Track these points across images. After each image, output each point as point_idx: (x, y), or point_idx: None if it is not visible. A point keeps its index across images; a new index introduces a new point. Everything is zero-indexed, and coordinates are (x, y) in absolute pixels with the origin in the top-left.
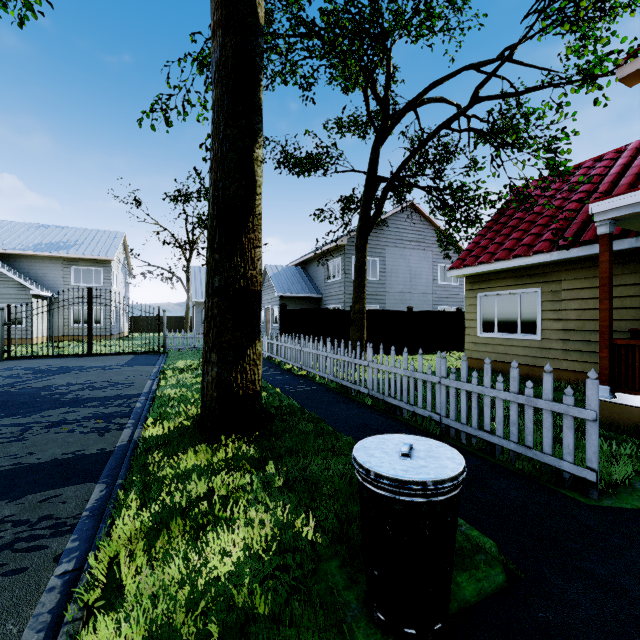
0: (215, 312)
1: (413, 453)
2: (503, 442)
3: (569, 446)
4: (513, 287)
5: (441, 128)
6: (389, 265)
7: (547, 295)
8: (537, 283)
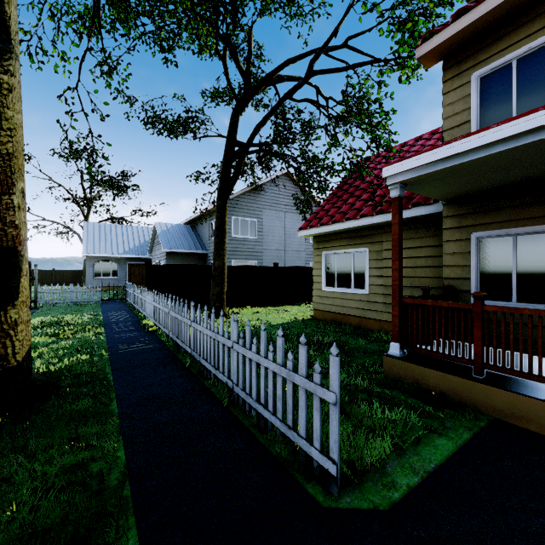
0: None
1: None
2: (272, 418)
3: (317, 430)
4: (348, 247)
5: (285, 98)
6: (266, 225)
7: (373, 254)
8: (365, 243)
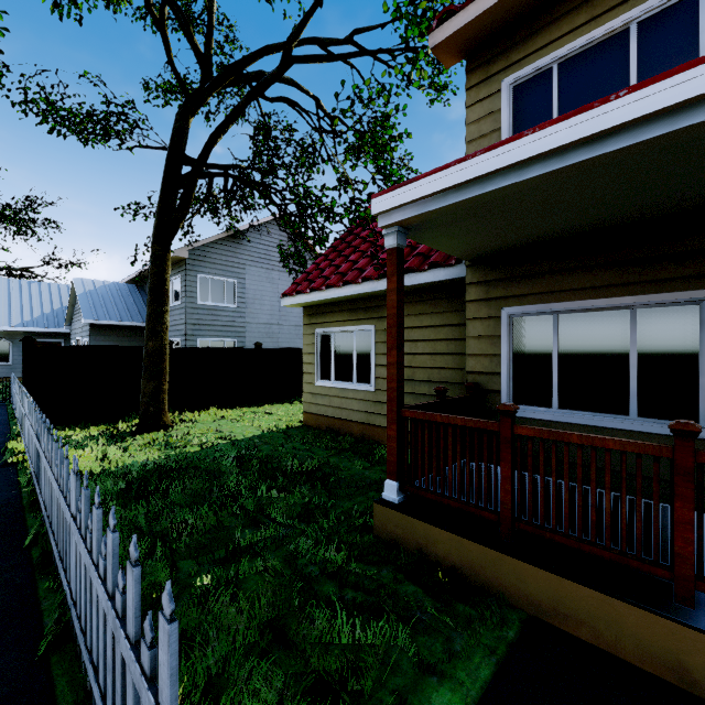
0: None
1: None
2: None
3: None
4: (349, 323)
5: (253, 94)
6: (251, 289)
7: (381, 334)
8: (371, 319)
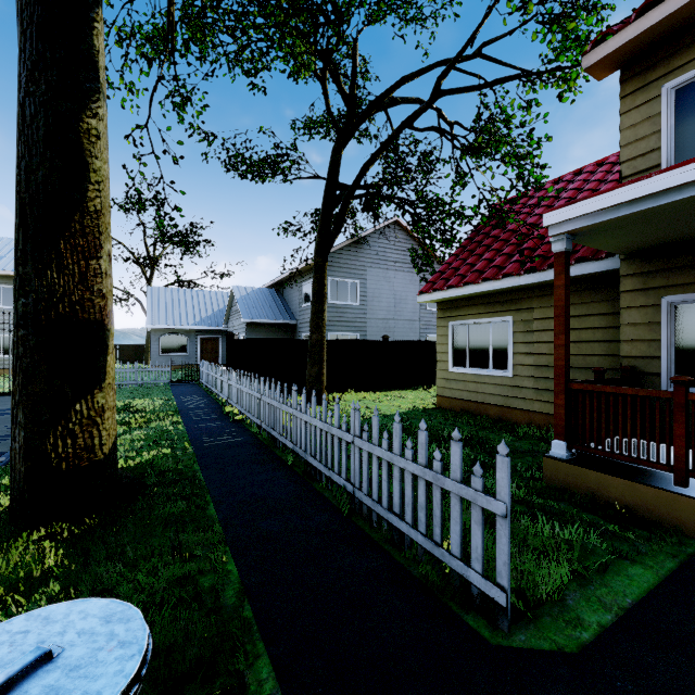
0: (20, 350)
1: (29, 680)
2: (411, 532)
3: (478, 549)
4: (485, 315)
5: (403, 127)
6: (371, 288)
7: (519, 325)
8: (509, 311)
